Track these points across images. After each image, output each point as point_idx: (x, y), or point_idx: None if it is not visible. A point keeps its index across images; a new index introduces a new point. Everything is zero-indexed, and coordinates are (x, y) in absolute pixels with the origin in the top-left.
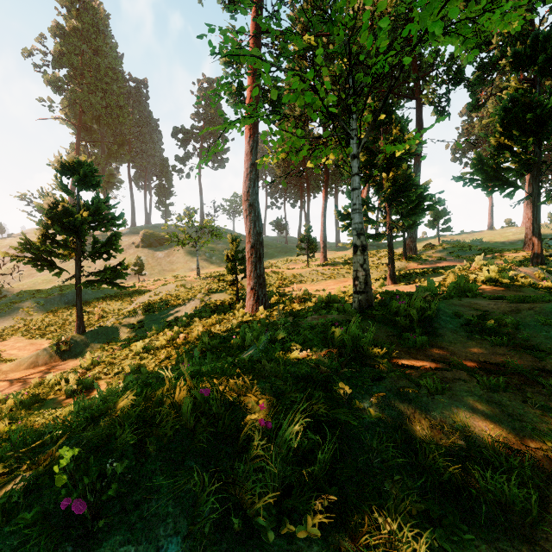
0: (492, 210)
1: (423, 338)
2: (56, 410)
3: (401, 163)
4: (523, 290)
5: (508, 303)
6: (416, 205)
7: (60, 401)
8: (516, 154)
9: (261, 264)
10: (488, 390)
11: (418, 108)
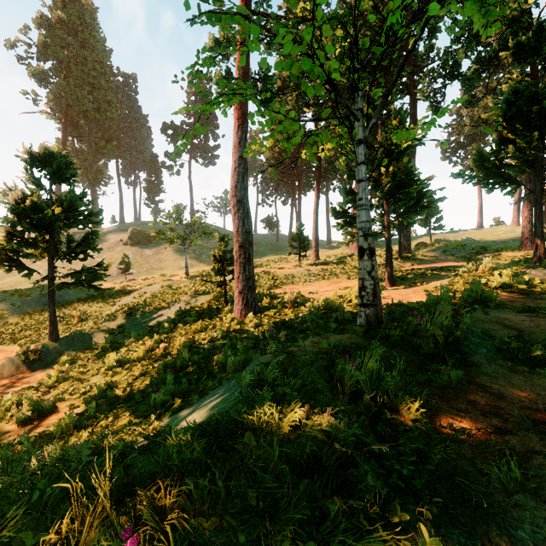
0: (481, 209)
1: (458, 373)
2: None
3: (401, 157)
4: (544, 297)
5: None
6: (415, 202)
7: (10, 431)
8: (518, 150)
9: (251, 265)
10: None
11: (413, 103)
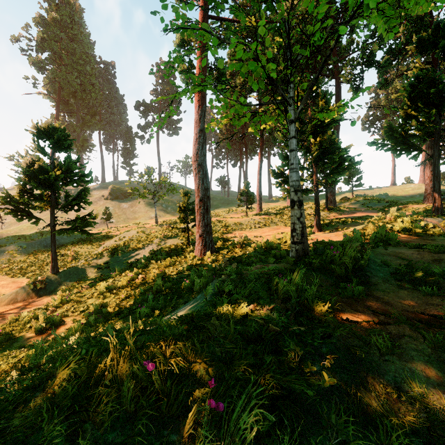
0: (394, 170)
1: (360, 288)
2: (20, 352)
3: (326, 130)
4: (434, 238)
5: (430, 252)
6: (338, 165)
7: (30, 338)
8: (420, 123)
9: (208, 215)
10: (435, 348)
11: (337, 85)
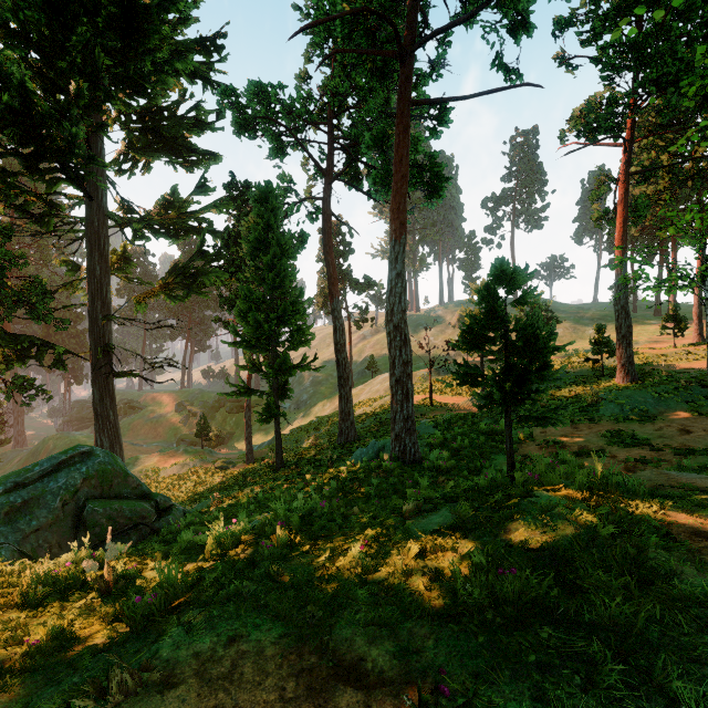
0: None
1: None
2: None
3: None
4: None
5: None
6: None
7: None
8: None
9: (630, 348)
10: None
11: None
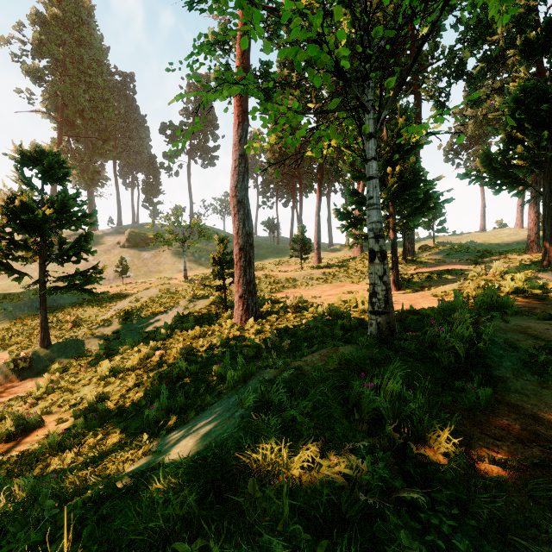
0: (484, 211)
1: (486, 392)
2: None
3: (407, 156)
4: None
5: None
6: (421, 204)
7: None
8: (527, 150)
9: (251, 269)
10: None
11: (417, 103)
